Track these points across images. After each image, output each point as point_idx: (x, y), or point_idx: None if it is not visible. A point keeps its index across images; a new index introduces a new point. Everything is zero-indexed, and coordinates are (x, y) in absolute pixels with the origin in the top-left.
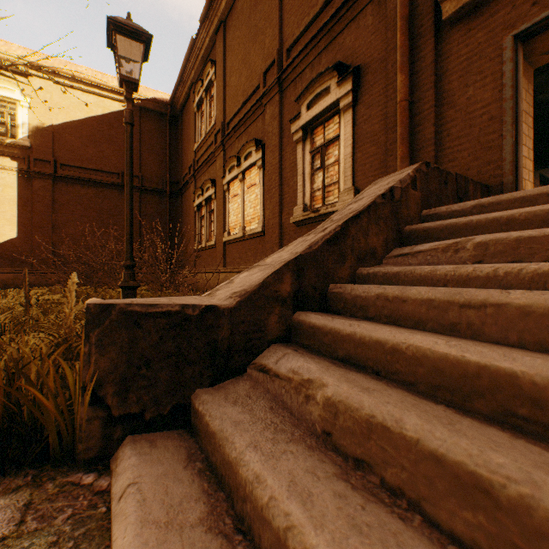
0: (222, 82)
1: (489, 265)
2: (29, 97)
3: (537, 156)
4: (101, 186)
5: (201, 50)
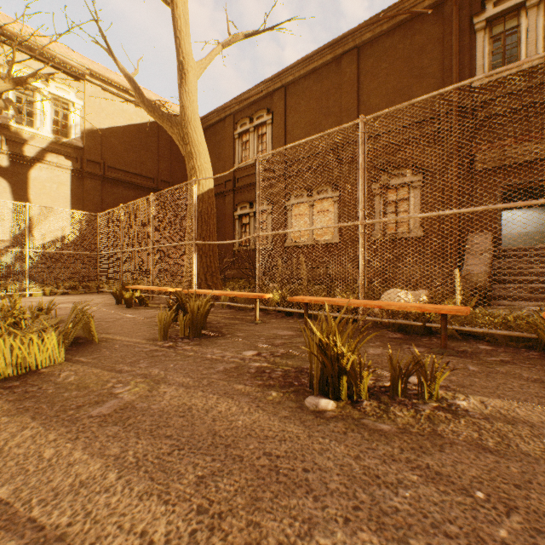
0: (283, 130)
1: (535, 265)
2: (82, 100)
3: None
4: (140, 189)
5: (253, 96)
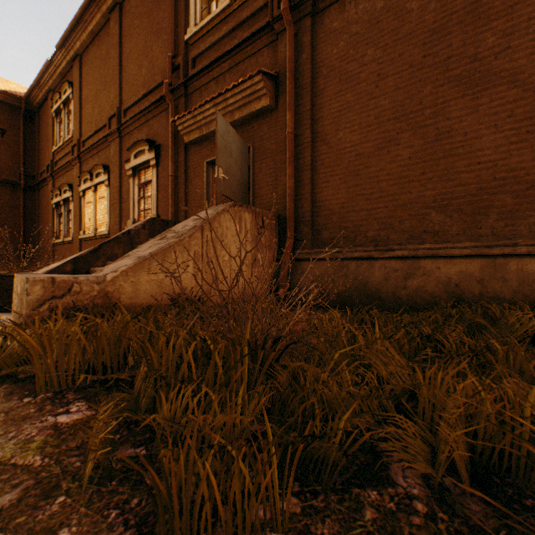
0: (79, 105)
1: None
2: None
3: None
4: None
5: (59, 67)
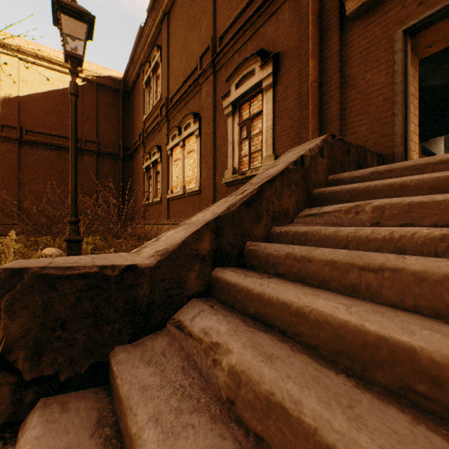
0: (166, 64)
1: (385, 228)
2: None
3: (420, 131)
4: (62, 150)
5: (148, 36)
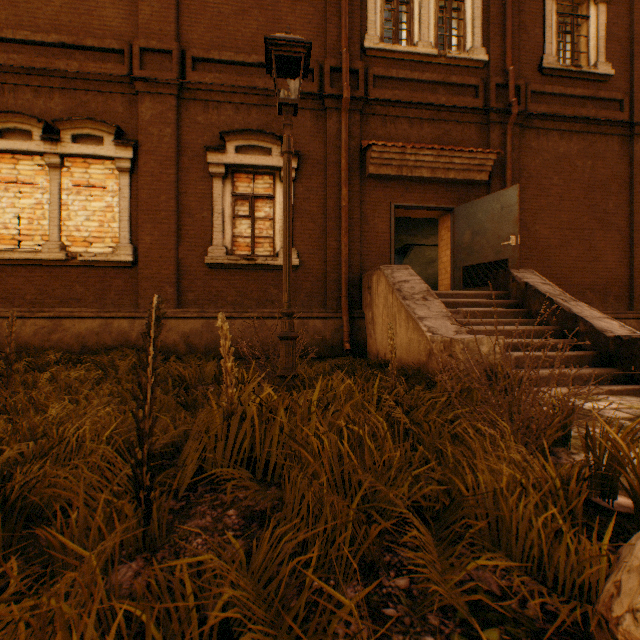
0: None
1: (483, 319)
2: None
3: None
4: None
5: None
